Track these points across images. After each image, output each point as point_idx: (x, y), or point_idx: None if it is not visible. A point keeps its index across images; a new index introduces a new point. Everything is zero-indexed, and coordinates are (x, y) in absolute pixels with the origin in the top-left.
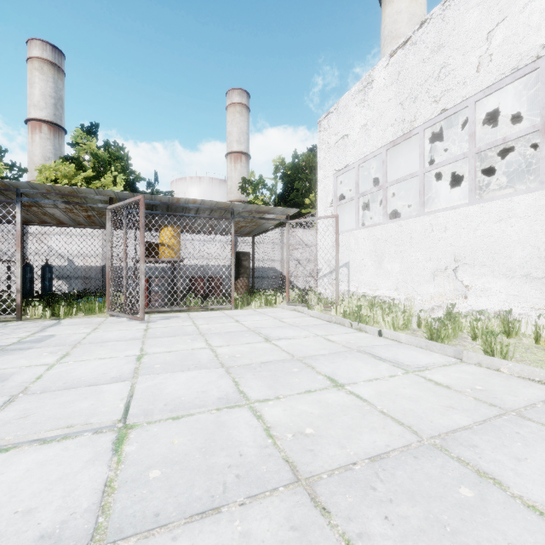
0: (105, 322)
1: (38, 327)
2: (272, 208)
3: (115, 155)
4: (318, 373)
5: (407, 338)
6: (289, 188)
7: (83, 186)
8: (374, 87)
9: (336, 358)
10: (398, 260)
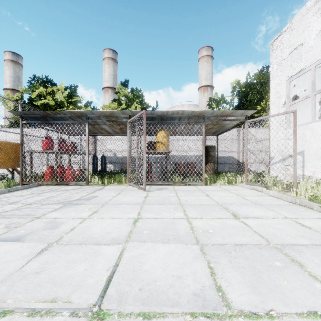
0: (125, 189)
1: (93, 190)
2: (233, 111)
3: (136, 95)
4: (312, 276)
5: None
6: (243, 100)
7: None
8: None
9: None
10: None
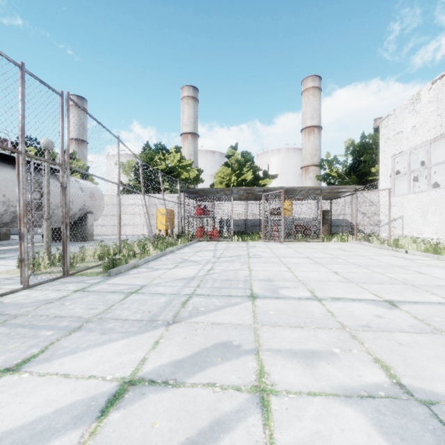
0: (265, 243)
1: (244, 243)
2: (345, 186)
3: (246, 158)
4: (366, 257)
5: (418, 253)
6: (357, 161)
7: (234, 178)
8: (420, 102)
9: (376, 256)
10: (437, 214)
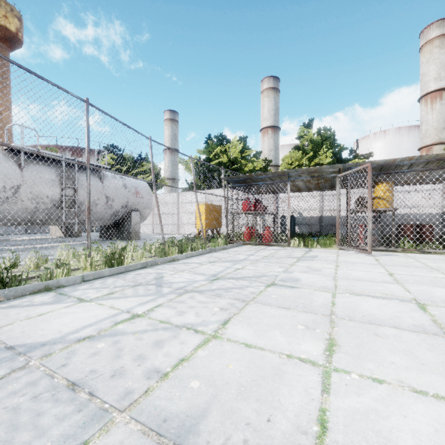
0: (339, 252)
1: (303, 251)
2: None
3: (324, 136)
4: None
5: None
6: None
7: (306, 164)
8: None
9: None
10: None
